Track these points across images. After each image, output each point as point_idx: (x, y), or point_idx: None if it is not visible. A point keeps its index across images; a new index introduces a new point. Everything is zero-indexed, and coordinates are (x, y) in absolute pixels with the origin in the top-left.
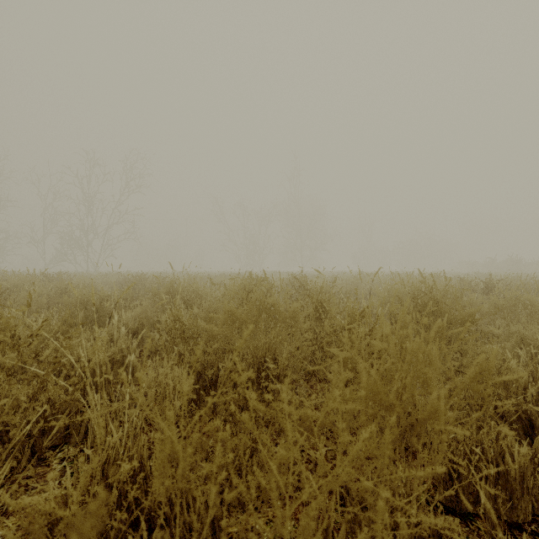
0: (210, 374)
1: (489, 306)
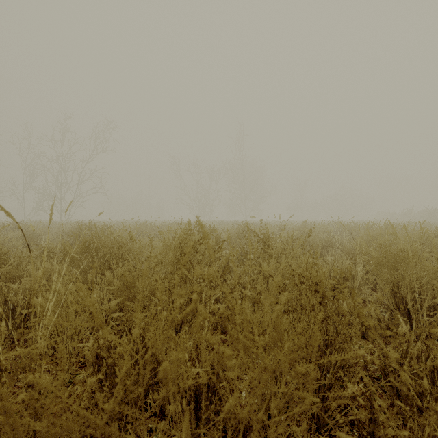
0: None
1: None
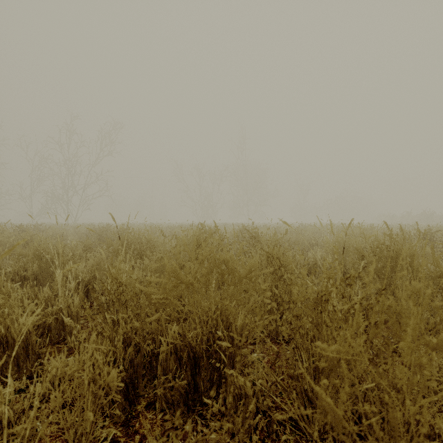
0: (149, 350)
1: None
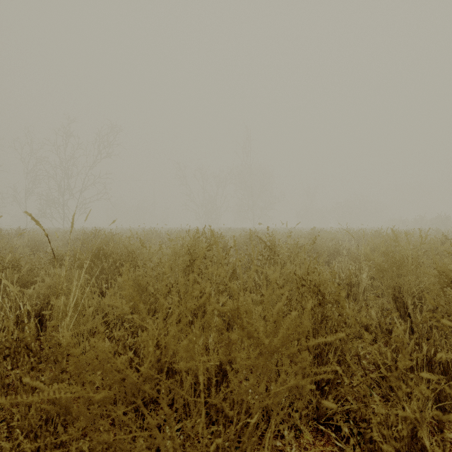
0: None
1: None
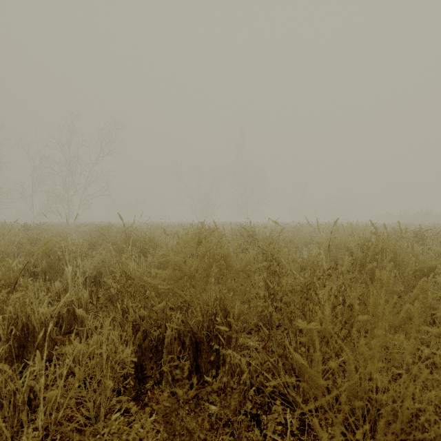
0: (156, 334)
1: (431, 255)
